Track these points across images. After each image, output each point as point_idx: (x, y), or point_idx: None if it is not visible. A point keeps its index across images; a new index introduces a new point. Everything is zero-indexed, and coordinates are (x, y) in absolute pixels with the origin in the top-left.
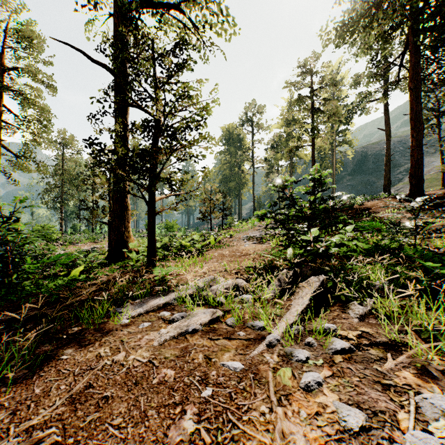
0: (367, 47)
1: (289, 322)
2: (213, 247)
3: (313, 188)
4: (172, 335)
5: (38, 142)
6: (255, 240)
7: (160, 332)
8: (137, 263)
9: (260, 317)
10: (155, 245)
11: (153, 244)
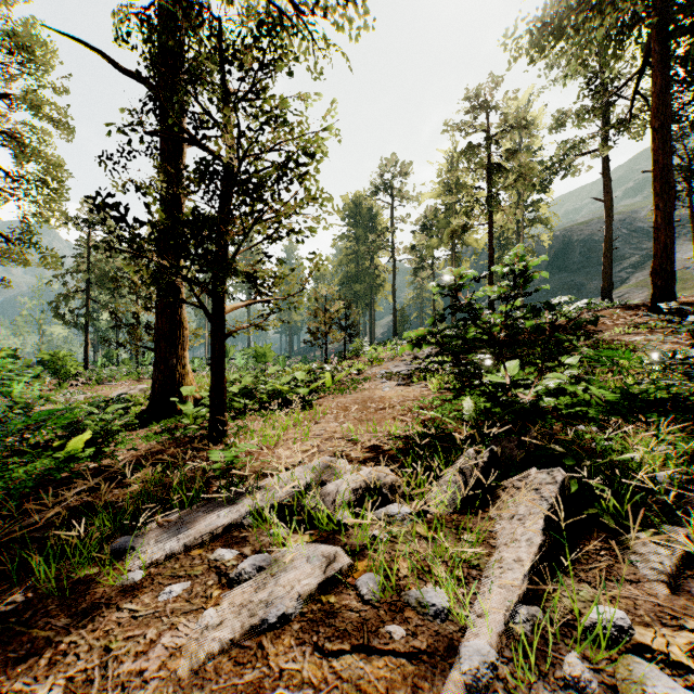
0: (579, 65)
1: (509, 599)
2: (329, 392)
3: (514, 288)
4: (228, 638)
5: (45, 218)
6: (401, 380)
7: (201, 622)
8: (195, 422)
9: (433, 571)
10: (224, 392)
11: (220, 390)
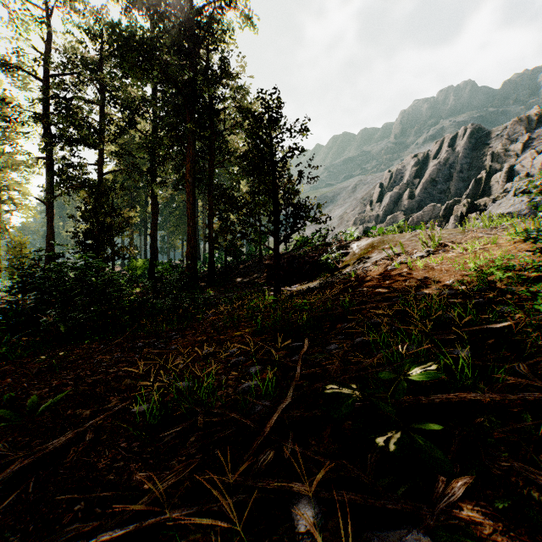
0: None
1: None
2: None
3: None
4: None
5: None
6: None
7: None
8: None
9: None
10: None
11: None
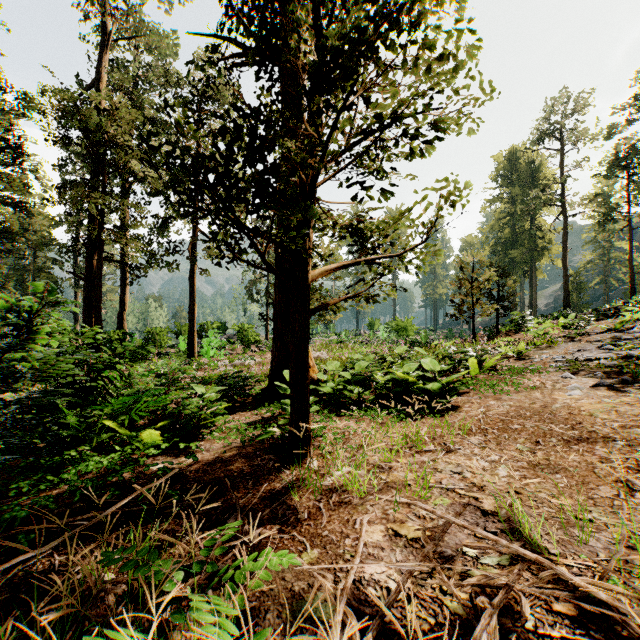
0: None
1: None
2: (473, 387)
3: None
4: None
5: None
6: (599, 376)
7: None
8: None
9: None
10: (307, 389)
11: (301, 387)
